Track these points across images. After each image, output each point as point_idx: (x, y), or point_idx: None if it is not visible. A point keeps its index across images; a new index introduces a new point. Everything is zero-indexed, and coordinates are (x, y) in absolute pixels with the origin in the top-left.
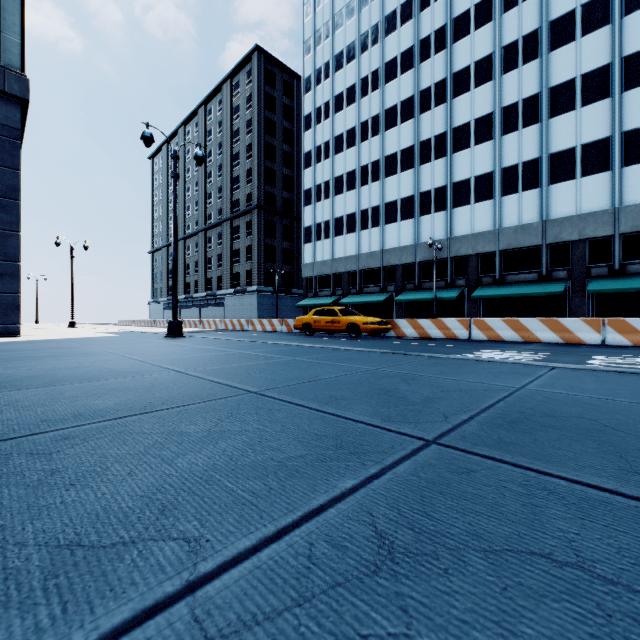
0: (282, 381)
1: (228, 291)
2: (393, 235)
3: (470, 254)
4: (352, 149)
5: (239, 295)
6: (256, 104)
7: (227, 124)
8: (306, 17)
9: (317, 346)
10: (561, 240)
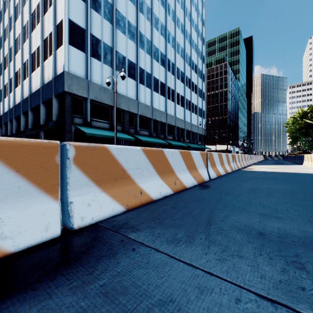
0: None
1: None
2: (157, 101)
3: (180, 127)
4: (133, 6)
5: None
6: None
7: None
8: None
9: None
10: (193, 131)
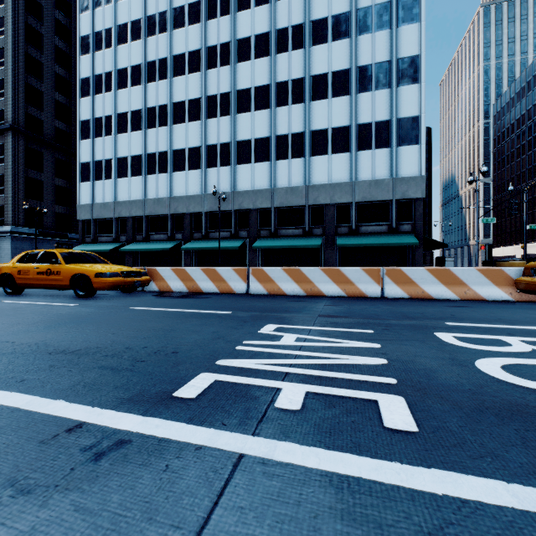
0: None
1: None
2: (181, 183)
3: (251, 208)
4: (138, 87)
5: None
6: (10, 0)
7: None
8: None
9: None
10: (319, 203)
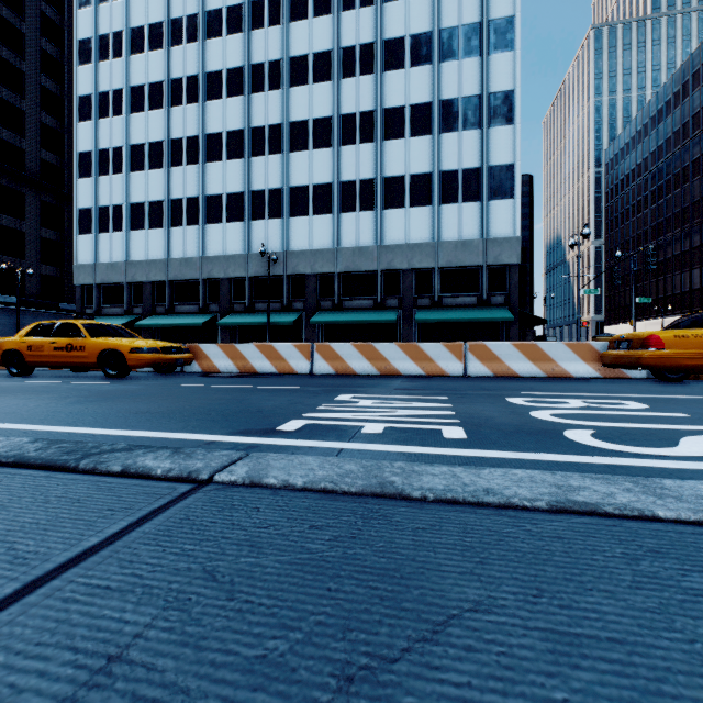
0: None
1: None
2: (217, 239)
3: (309, 273)
4: (158, 111)
5: None
6: None
7: None
8: None
9: None
10: (394, 268)
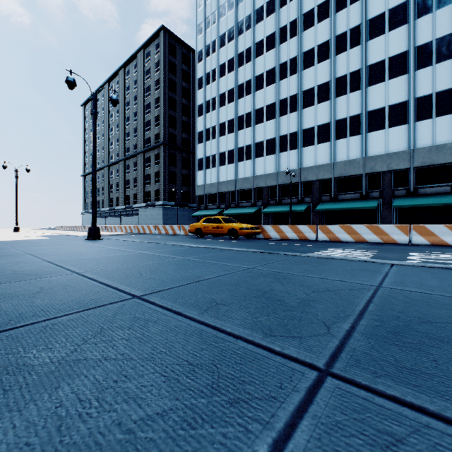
0: (168, 282)
1: (141, 205)
2: (261, 166)
3: (314, 180)
4: (232, 104)
5: (150, 208)
6: (162, 68)
7: (141, 82)
8: (199, 7)
9: (204, 247)
10: (375, 171)
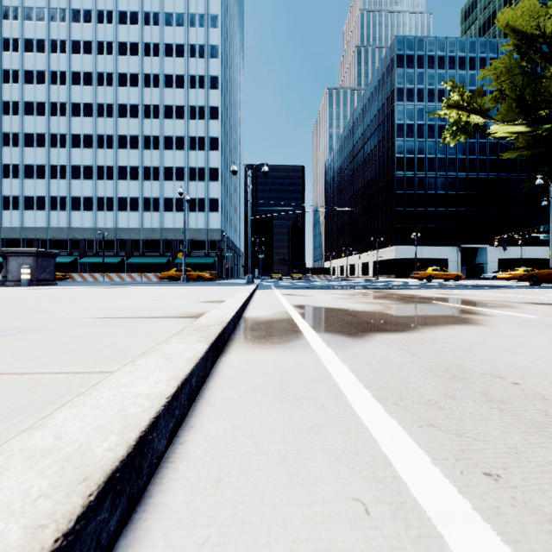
0: None
1: None
2: (78, 219)
3: (128, 239)
4: (43, 149)
5: None
6: None
7: None
8: None
9: None
10: (168, 238)
